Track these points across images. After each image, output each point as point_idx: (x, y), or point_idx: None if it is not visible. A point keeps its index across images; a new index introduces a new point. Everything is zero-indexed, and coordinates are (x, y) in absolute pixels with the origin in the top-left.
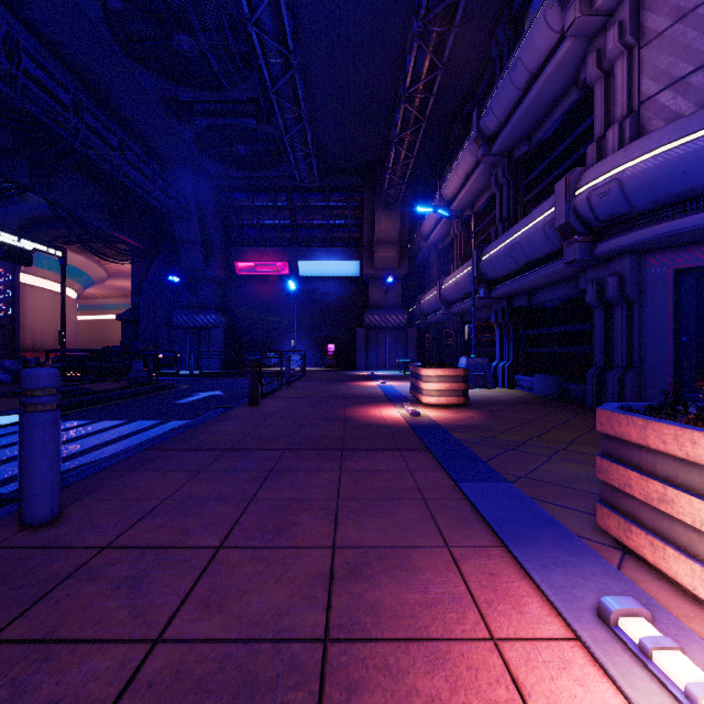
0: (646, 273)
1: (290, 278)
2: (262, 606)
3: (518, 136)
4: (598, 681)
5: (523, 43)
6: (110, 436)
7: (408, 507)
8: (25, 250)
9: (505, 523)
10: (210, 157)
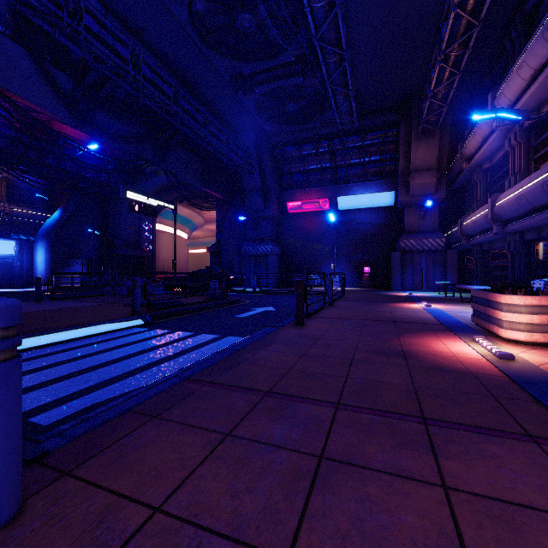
0: None
1: (330, 212)
2: None
3: None
4: None
5: None
6: (174, 349)
7: None
8: (153, 206)
9: None
10: (267, 120)
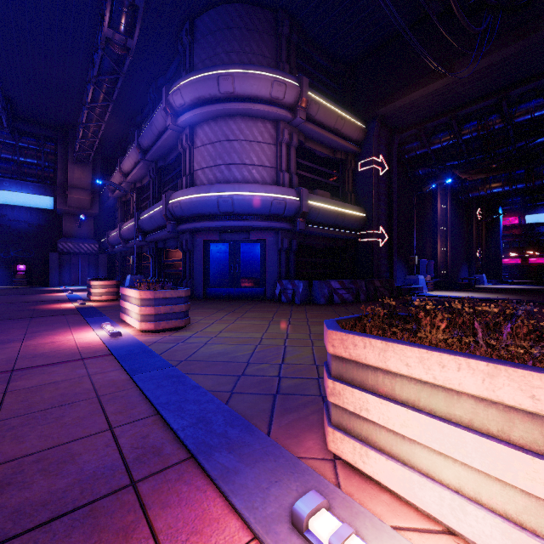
0: (195, 240)
1: None
2: (2, 338)
3: (159, 156)
4: (92, 332)
5: (154, 116)
6: None
7: (60, 324)
8: None
9: (94, 322)
10: None
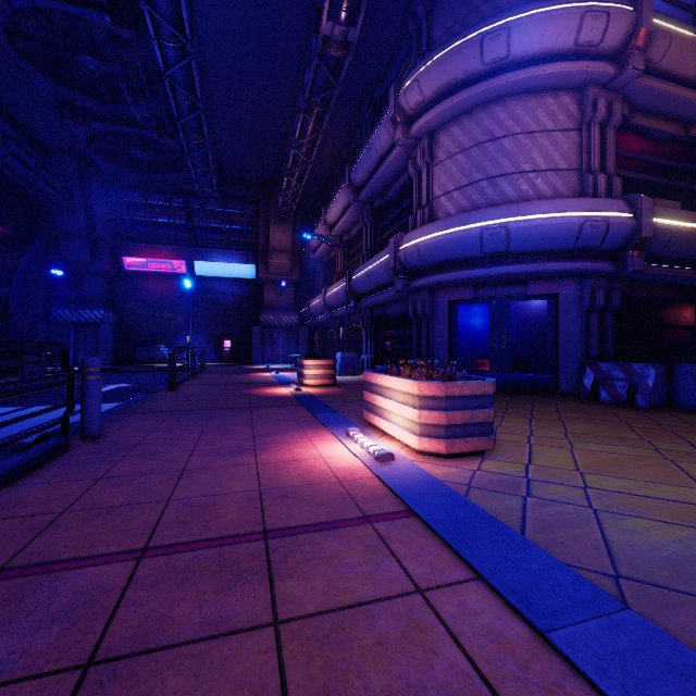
0: (436, 301)
1: (186, 277)
2: (229, 443)
3: (376, 192)
4: (338, 443)
5: (374, 135)
6: (59, 414)
7: (288, 422)
8: None
9: (329, 422)
10: (103, 155)
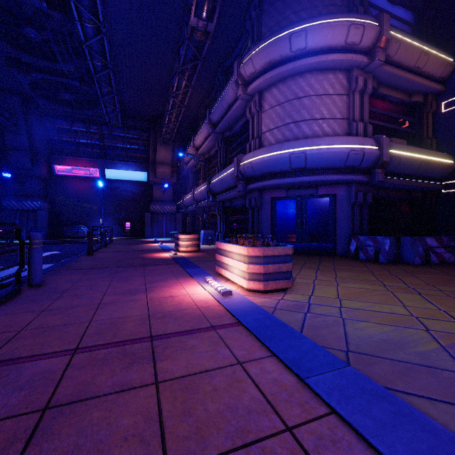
0: (263, 198)
1: (99, 179)
2: (129, 287)
3: (226, 127)
4: (199, 286)
5: (225, 91)
6: (11, 271)
7: (167, 274)
8: None
9: (194, 273)
10: (40, 95)
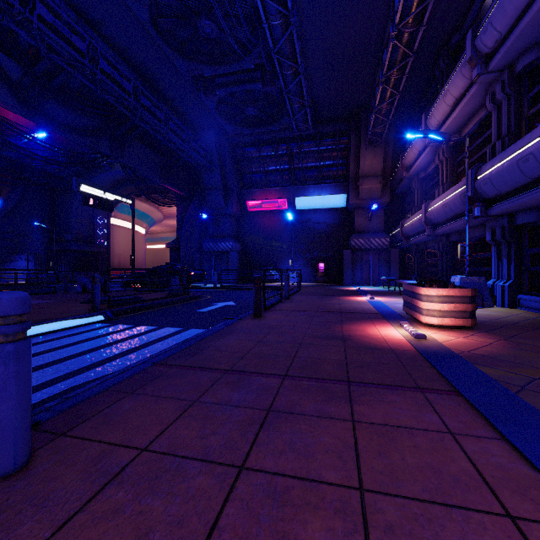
0: None
1: (289, 211)
2: None
3: (524, 46)
4: None
5: None
6: (139, 341)
7: (490, 538)
8: (109, 200)
9: None
10: (228, 121)
